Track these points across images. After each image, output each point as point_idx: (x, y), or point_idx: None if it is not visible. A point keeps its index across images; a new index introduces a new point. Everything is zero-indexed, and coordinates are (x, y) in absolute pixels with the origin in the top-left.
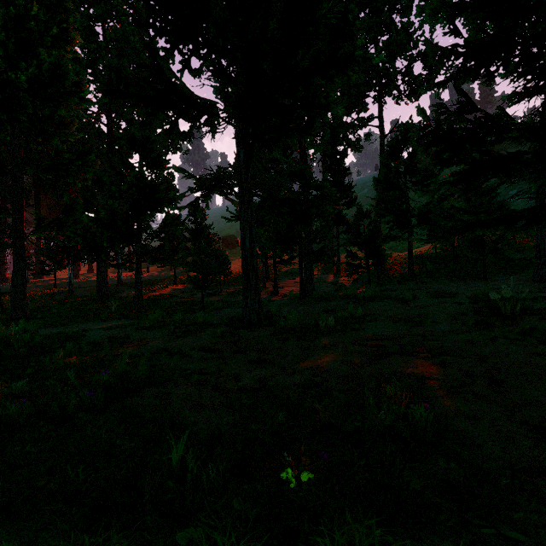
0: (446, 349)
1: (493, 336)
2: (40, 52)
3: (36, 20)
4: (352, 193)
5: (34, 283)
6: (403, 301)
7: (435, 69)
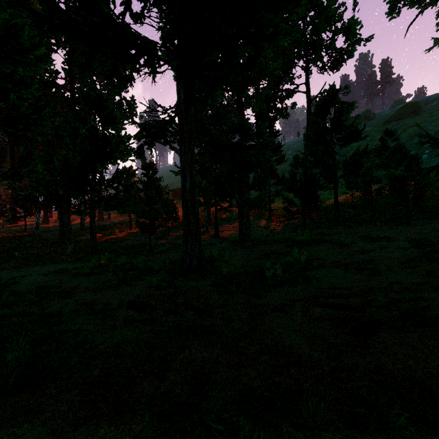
0: None
1: None
2: None
3: None
4: (281, 151)
5: (8, 228)
6: (341, 245)
7: (356, 40)
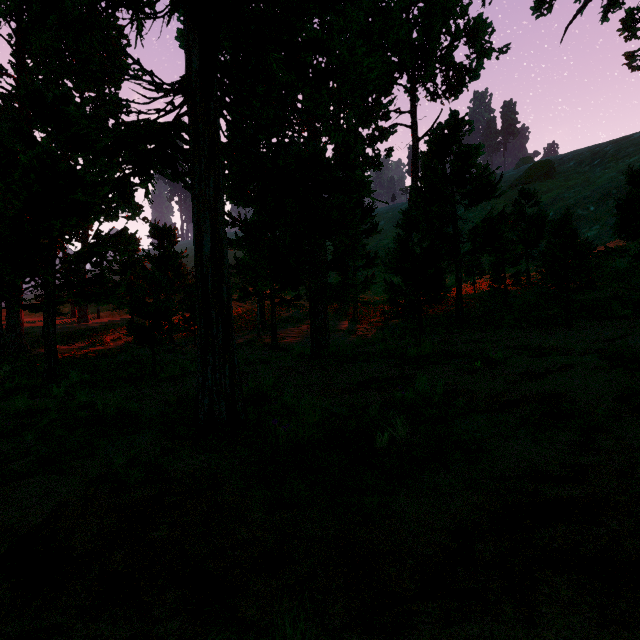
0: None
1: None
2: None
3: None
4: (373, 217)
5: None
6: (489, 363)
7: (485, 51)
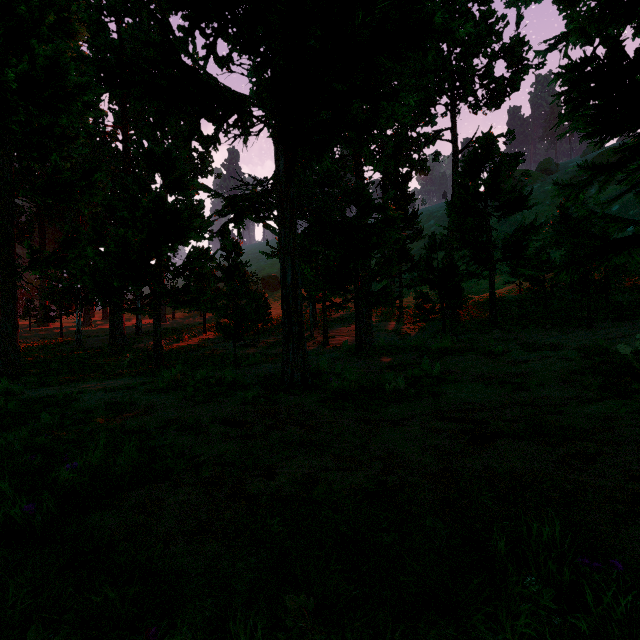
0: (580, 429)
1: (639, 407)
2: (33, 45)
3: (28, 5)
4: (418, 223)
5: (37, 332)
6: (490, 355)
7: (522, 68)
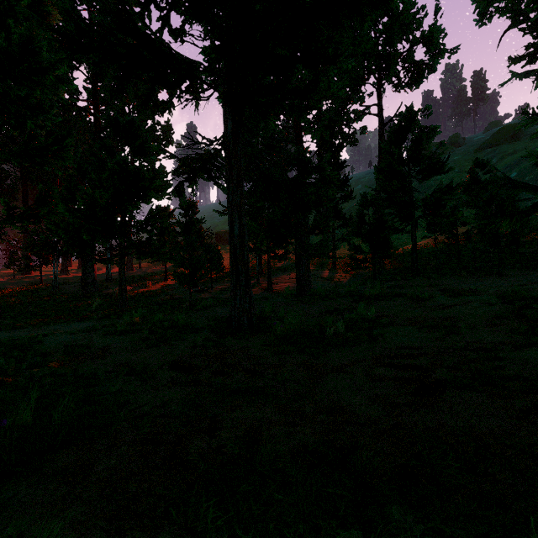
0: (527, 378)
1: None
2: (9, 24)
3: None
4: (349, 186)
5: (20, 279)
6: (417, 300)
7: (439, 52)
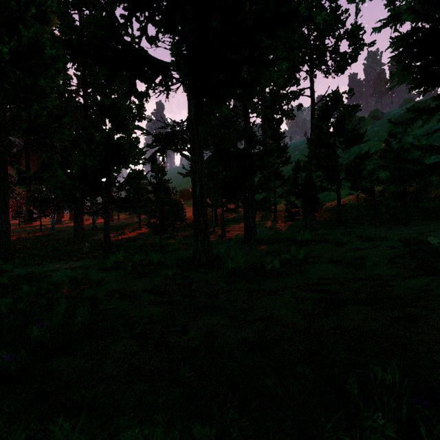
0: (404, 297)
1: None
2: (20, 29)
3: (17, 1)
4: (287, 153)
5: (24, 228)
6: (338, 244)
7: (359, 46)
